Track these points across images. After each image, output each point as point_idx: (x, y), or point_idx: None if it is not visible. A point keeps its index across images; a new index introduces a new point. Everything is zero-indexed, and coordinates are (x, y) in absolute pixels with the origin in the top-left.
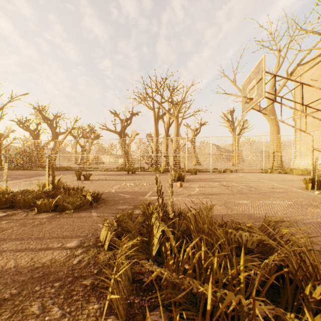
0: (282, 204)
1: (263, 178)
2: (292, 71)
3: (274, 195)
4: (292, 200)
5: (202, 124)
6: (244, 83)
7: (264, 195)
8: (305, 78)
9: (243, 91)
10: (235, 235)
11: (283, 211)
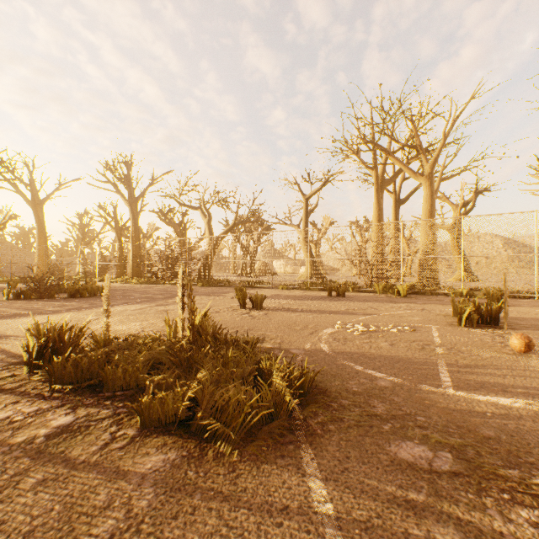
0: None
1: None
2: None
3: None
4: None
5: (479, 190)
6: None
7: None
8: None
9: None
10: None
11: None
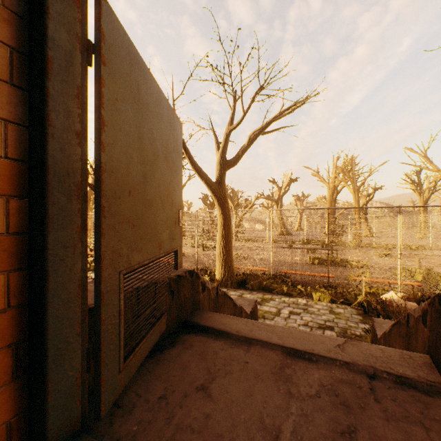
0: None
1: None
2: None
3: None
4: None
5: (376, 188)
6: None
7: None
8: None
9: (440, 201)
10: None
11: None
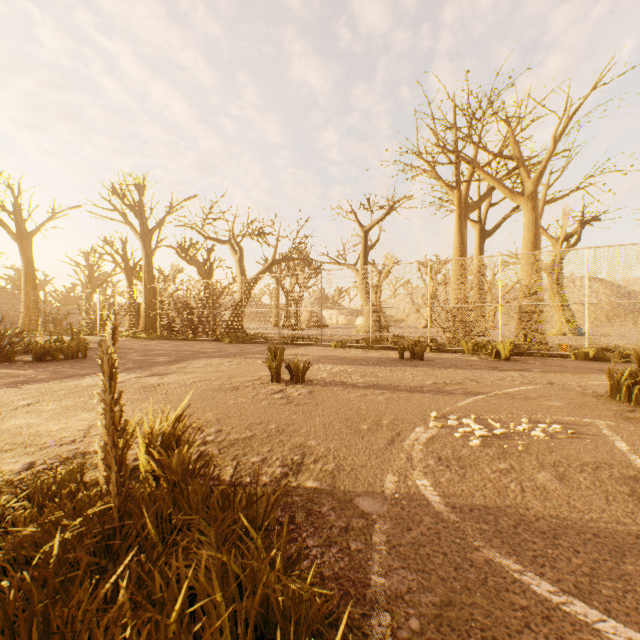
0: None
1: None
2: None
3: None
4: None
5: (587, 219)
6: None
7: None
8: None
9: None
10: None
11: None
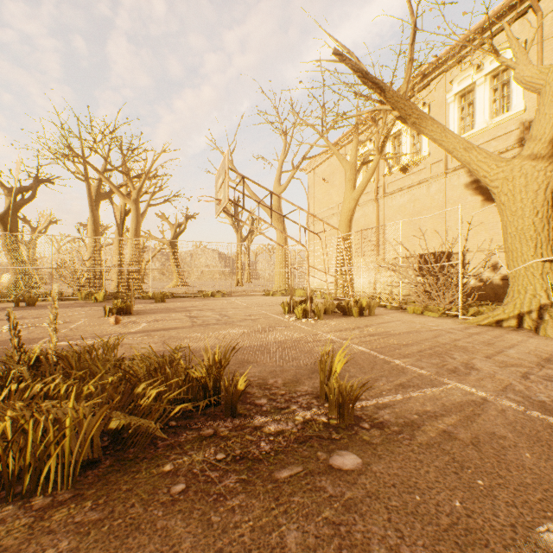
0: (236, 333)
1: (255, 303)
2: (298, 164)
3: (240, 324)
4: (253, 328)
5: (189, 216)
6: (217, 175)
7: (230, 324)
8: (318, 174)
9: (216, 185)
10: (127, 368)
11: (226, 340)
